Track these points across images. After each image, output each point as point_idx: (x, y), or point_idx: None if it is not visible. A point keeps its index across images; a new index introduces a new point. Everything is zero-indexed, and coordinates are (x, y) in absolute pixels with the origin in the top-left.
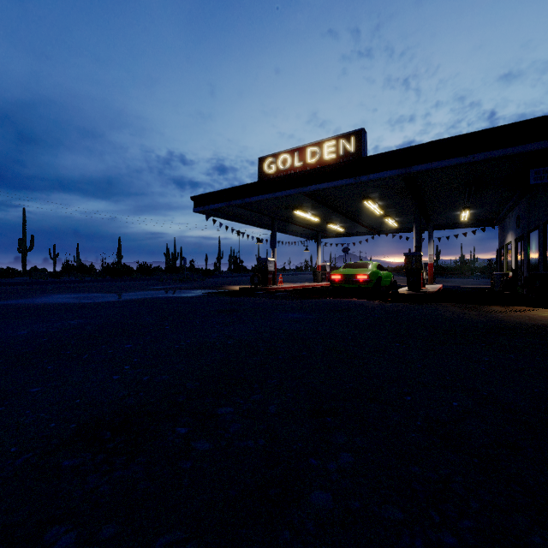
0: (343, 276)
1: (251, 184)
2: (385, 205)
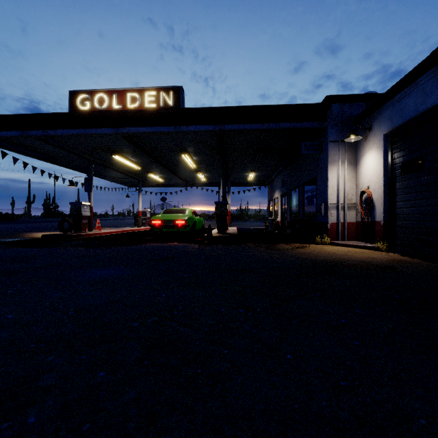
0: (163, 221)
1: (56, 114)
2: (198, 161)
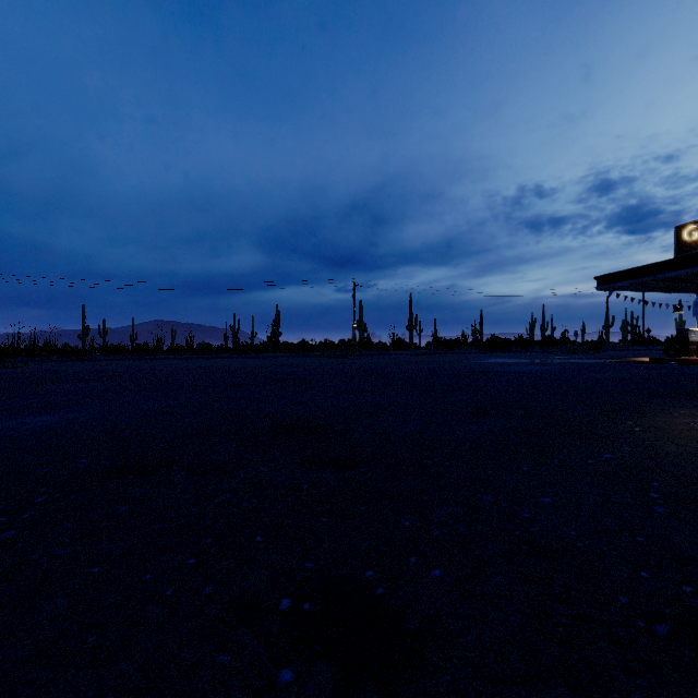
0: None
1: (664, 261)
2: None
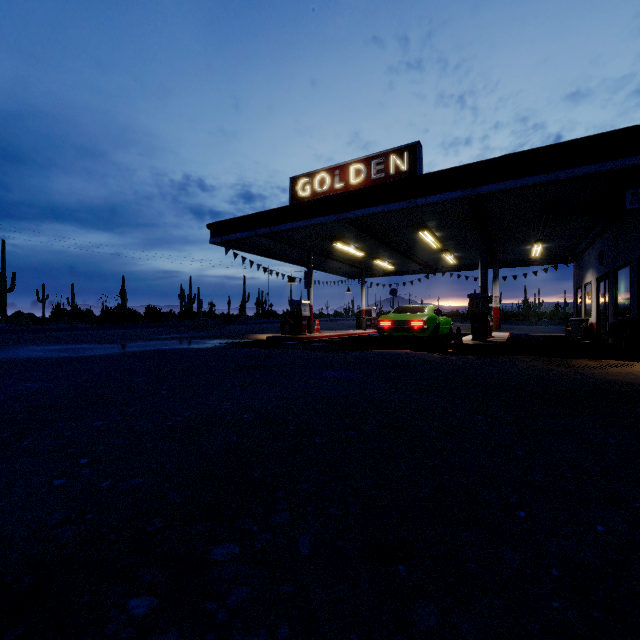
0: (394, 322)
1: (281, 209)
2: (444, 237)
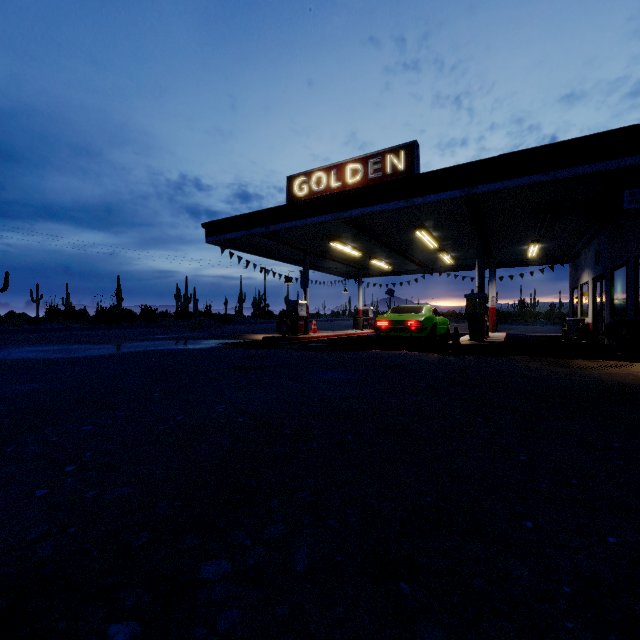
0: (391, 322)
1: (277, 208)
2: (441, 237)
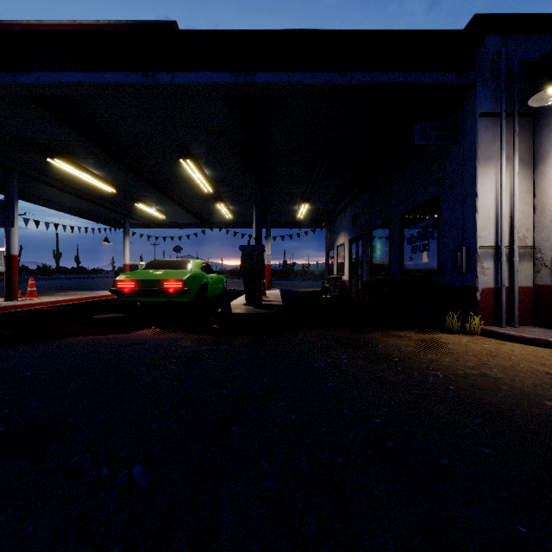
0: (140, 282)
1: None
2: (216, 179)
